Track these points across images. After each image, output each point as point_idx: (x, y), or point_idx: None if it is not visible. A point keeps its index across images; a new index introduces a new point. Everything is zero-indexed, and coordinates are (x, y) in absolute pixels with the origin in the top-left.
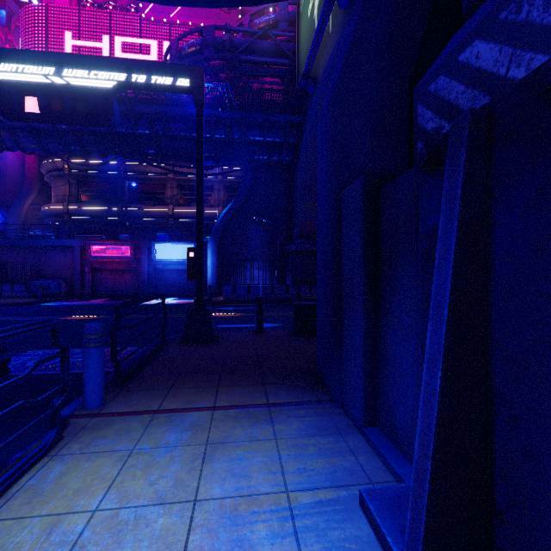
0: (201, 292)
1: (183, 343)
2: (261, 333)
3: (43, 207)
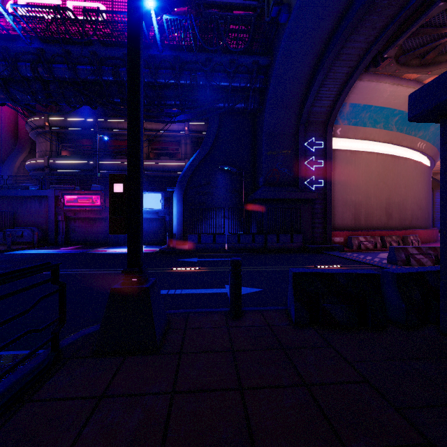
0: (135, 254)
1: (96, 357)
2: (239, 319)
3: (27, 162)
